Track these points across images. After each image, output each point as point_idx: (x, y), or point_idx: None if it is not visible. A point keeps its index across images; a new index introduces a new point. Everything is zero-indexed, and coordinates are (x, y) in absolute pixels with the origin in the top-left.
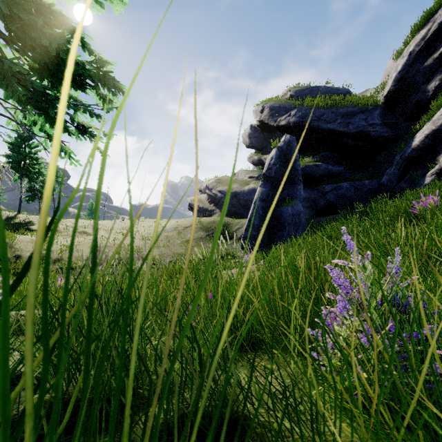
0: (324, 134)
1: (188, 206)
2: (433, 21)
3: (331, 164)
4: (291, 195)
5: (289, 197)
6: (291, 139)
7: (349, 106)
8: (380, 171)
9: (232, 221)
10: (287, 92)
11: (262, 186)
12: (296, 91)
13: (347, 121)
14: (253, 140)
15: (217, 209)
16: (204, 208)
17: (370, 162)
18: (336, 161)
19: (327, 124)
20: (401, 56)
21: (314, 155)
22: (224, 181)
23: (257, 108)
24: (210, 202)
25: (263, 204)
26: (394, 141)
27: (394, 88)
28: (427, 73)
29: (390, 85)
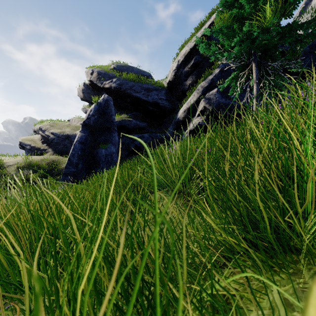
0: (134, 99)
1: (19, 145)
2: (188, 46)
3: (139, 120)
4: (107, 140)
5: (106, 142)
6: (108, 98)
7: (149, 84)
8: (166, 128)
9: (61, 159)
10: (112, 64)
11: (82, 132)
12: (118, 65)
13: (148, 93)
14: (86, 95)
15: (49, 149)
16: (36, 148)
17: (161, 122)
18: (143, 119)
19: (135, 93)
20: (175, 62)
21: (129, 113)
22: (58, 125)
23: (88, 70)
24: (43, 142)
25: (82, 146)
26: (172, 111)
27: (171, 79)
28: (186, 75)
29: (170, 77)
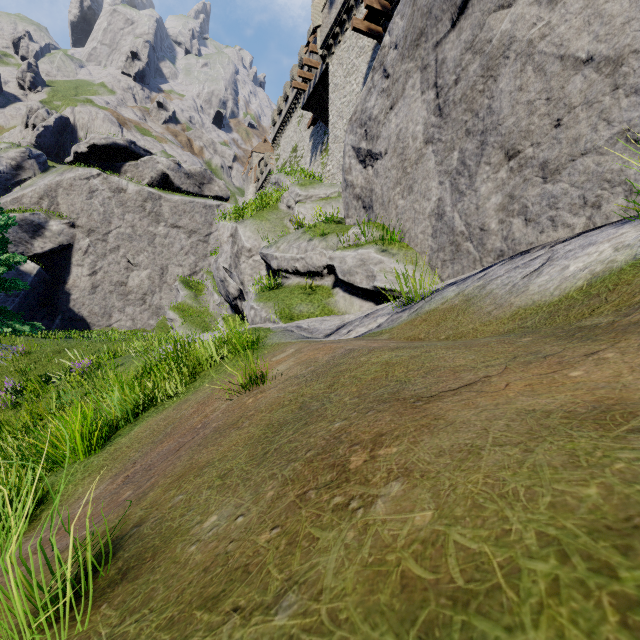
0: None
1: None
2: None
3: None
4: None
5: None
6: None
7: None
8: None
9: None
10: None
11: None
12: None
13: None
14: None
15: None
16: None
17: None
18: None
19: None
20: None
21: None
22: None
23: None
24: None
25: None
26: None
27: None
28: None
29: None
